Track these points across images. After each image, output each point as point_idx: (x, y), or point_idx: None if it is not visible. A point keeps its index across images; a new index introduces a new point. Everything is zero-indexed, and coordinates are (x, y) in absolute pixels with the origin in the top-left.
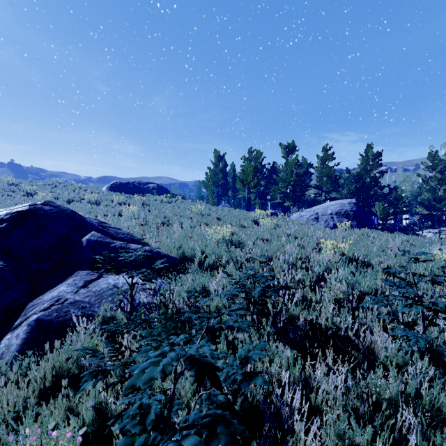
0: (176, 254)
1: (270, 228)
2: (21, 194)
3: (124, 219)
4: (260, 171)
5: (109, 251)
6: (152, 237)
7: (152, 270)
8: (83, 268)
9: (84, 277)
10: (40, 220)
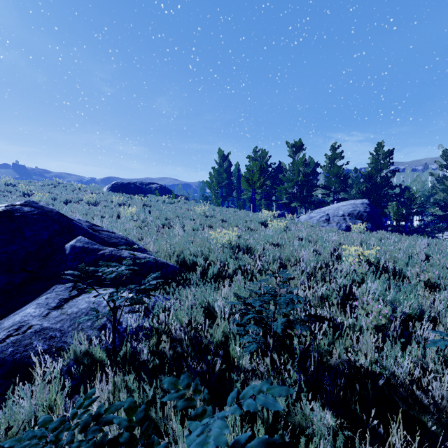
0: (176, 262)
1: (280, 231)
2: (18, 194)
3: (122, 220)
4: (265, 171)
5: (97, 259)
6: (150, 242)
7: (137, 291)
8: (64, 281)
9: (61, 294)
10: (16, 223)
